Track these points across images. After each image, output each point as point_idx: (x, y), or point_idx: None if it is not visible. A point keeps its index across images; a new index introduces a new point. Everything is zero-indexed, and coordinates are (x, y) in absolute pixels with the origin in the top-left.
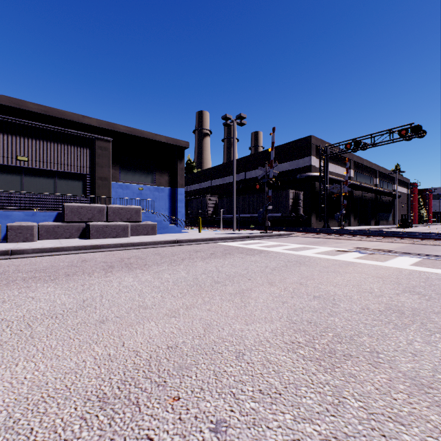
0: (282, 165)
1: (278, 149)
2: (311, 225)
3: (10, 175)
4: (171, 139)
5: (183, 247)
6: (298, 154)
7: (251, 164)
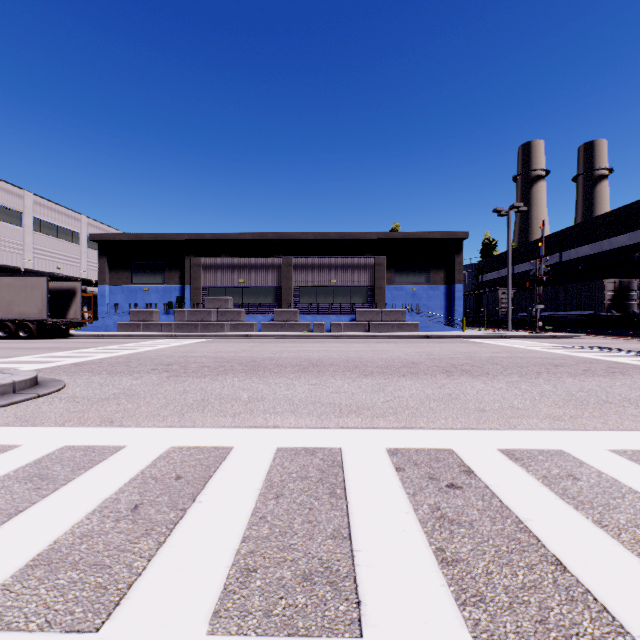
0: (616, 239)
1: (610, 216)
2: None
3: (327, 292)
4: (446, 233)
5: (429, 339)
6: None
7: (570, 240)
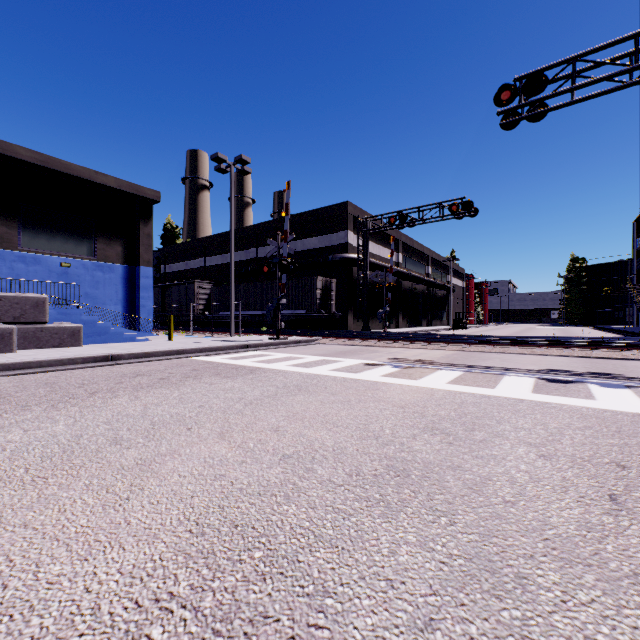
0: (309, 241)
1: (304, 217)
2: (347, 327)
3: None
4: (127, 184)
5: (120, 367)
6: (330, 227)
7: (266, 236)
